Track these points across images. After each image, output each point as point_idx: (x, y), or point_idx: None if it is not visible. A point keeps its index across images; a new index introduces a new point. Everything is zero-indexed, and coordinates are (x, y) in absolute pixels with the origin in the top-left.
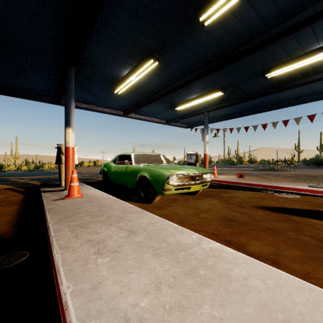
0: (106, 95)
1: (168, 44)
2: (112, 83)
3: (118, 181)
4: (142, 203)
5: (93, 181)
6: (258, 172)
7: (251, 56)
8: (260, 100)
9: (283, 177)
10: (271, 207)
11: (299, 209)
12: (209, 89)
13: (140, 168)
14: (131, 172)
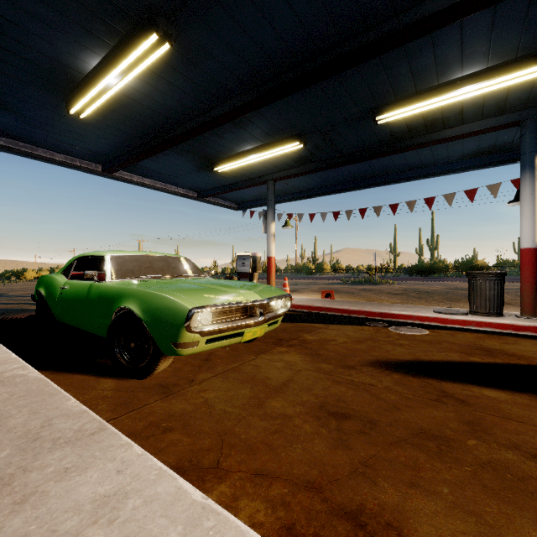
0: (51, 118)
1: (193, 1)
2: (60, 86)
3: (72, 321)
4: (125, 377)
5: (21, 318)
6: (350, 286)
7: (357, 74)
8: (358, 167)
9: (388, 295)
10: (399, 363)
11: (444, 363)
12: (278, 134)
13: (121, 290)
14: (99, 299)
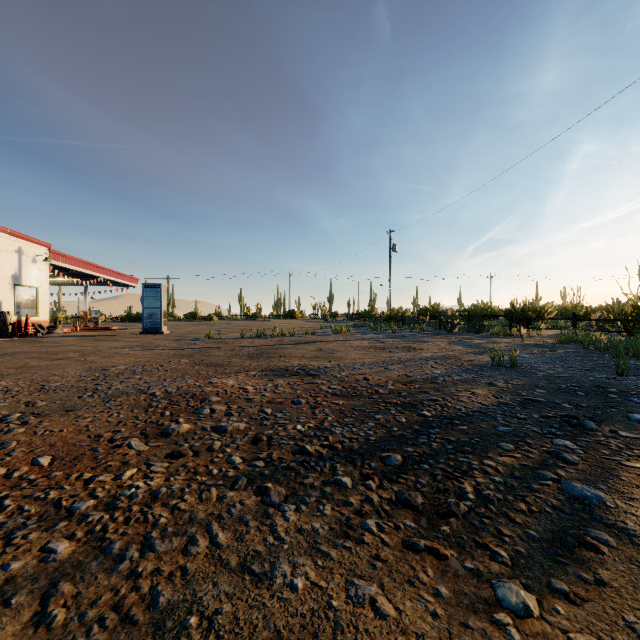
0: None
1: None
2: None
3: None
4: None
5: None
6: None
7: None
8: None
9: None
10: None
11: None
12: None
13: None
14: None
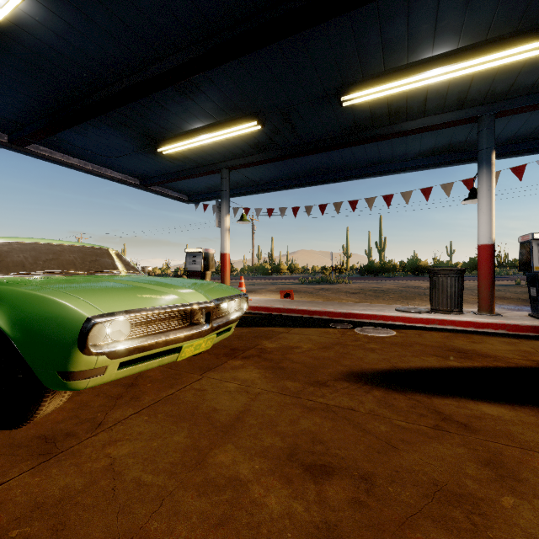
0: None
1: None
2: None
3: None
4: None
5: None
6: (308, 286)
7: (324, 37)
8: (318, 159)
9: (346, 295)
10: (376, 373)
11: (425, 370)
12: (233, 110)
13: None
14: None
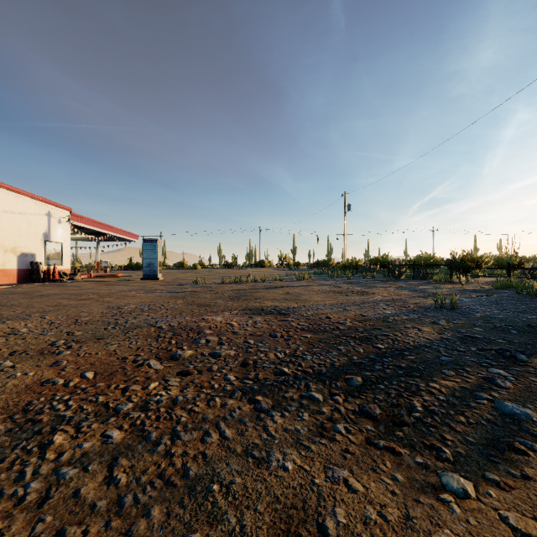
0: None
1: None
2: None
3: None
4: None
5: None
6: None
7: None
8: None
9: None
10: None
11: None
12: None
13: None
14: None
